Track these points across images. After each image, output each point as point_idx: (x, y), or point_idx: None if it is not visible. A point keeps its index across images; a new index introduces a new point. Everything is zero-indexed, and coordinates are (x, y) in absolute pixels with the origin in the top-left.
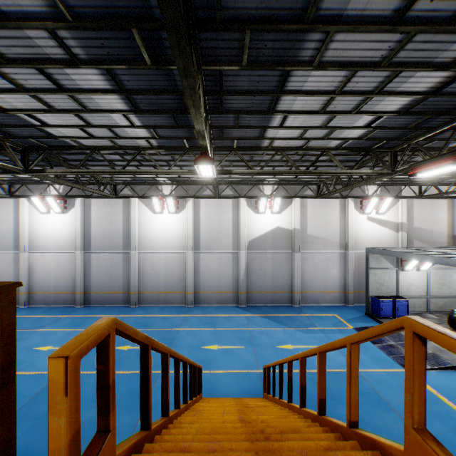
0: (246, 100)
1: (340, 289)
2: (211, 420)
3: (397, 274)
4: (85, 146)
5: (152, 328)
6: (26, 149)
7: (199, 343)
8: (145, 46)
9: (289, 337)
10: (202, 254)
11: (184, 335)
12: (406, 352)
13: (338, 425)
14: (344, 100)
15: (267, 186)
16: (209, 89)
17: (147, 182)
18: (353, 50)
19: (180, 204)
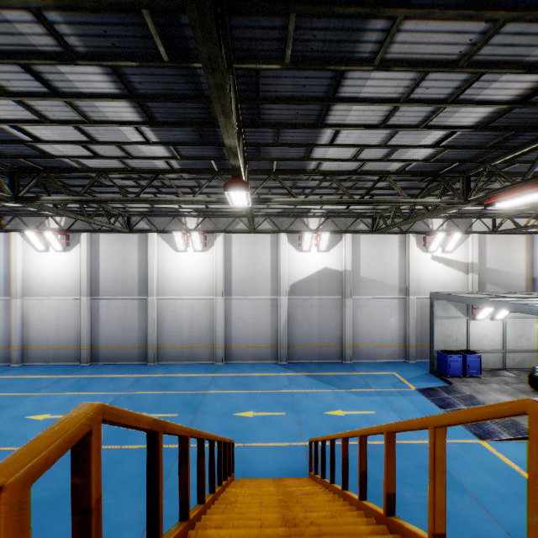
0: (288, 110)
1: (400, 342)
2: (245, 521)
3: (468, 324)
4: (89, 168)
5: (174, 391)
6: (15, 171)
7: (231, 409)
8: (161, 36)
9: (340, 401)
10: (235, 300)
11: (212, 399)
12: (530, 451)
13: (416, 533)
14: (410, 111)
15: (312, 219)
16: (243, 95)
17: (168, 213)
18: (424, 44)
19: (208, 241)
